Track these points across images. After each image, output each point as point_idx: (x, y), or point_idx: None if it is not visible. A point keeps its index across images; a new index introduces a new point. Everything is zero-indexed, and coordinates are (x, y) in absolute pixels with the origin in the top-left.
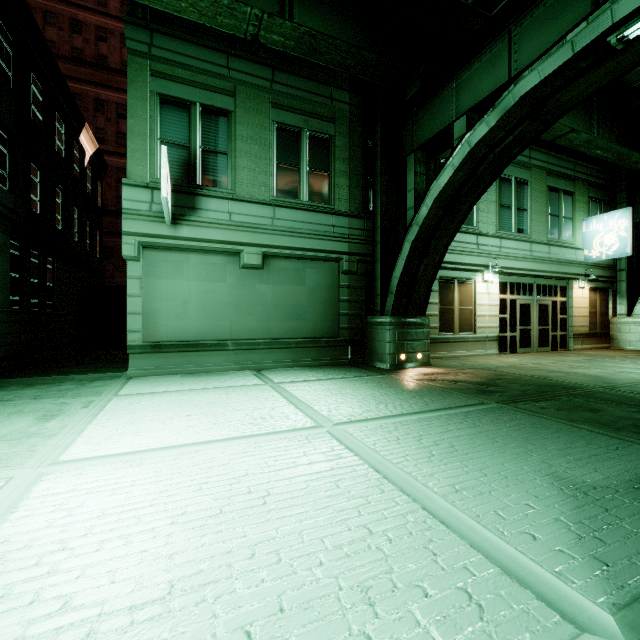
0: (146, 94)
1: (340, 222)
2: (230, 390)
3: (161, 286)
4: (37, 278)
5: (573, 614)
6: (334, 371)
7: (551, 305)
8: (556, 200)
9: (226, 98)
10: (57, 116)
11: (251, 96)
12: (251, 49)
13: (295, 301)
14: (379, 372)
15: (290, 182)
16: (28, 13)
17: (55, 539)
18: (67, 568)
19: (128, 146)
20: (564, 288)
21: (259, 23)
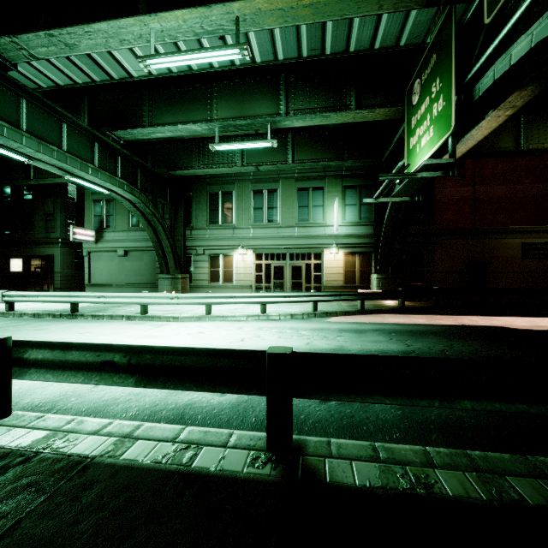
0: (90, 201)
1: None
2: None
3: (95, 264)
4: None
5: None
6: None
7: (304, 266)
8: (305, 196)
9: None
10: None
11: None
12: None
13: (140, 268)
14: None
15: (135, 220)
16: None
17: None
18: None
19: (85, 219)
20: (319, 254)
21: None
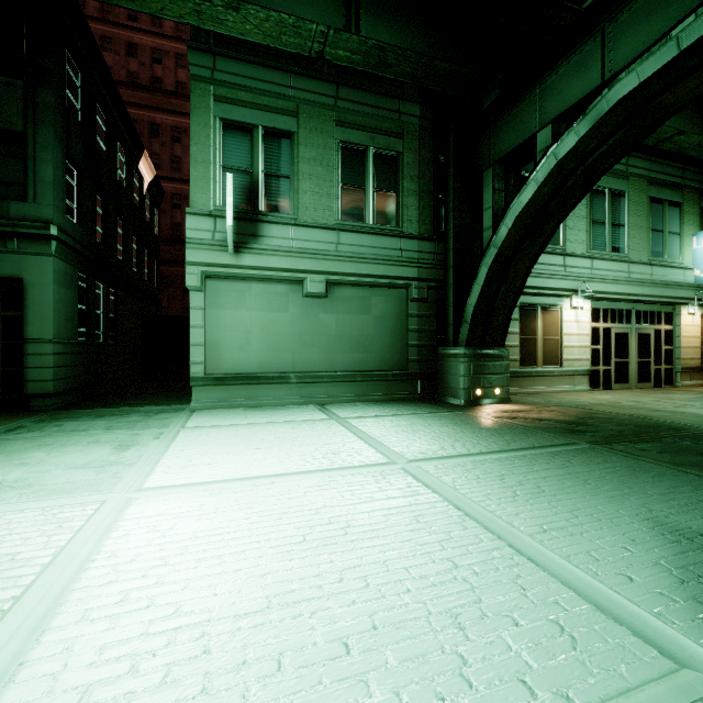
0: (209, 120)
1: (409, 245)
2: (296, 424)
3: (223, 317)
4: (101, 309)
5: (672, 651)
6: (403, 407)
7: (653, 334)
8: (660, 213)
9: (289, 119)
10: (119, 145)
11: (314, 115)
12: (314, 65)
13: (360, 331)
14: (452, 408)
15: (355, 204)
16: (94, 45)
17: (156, 556)
18: (172, 581)
19: (191, 174)
20: (670, 314)
21: (324, 39)
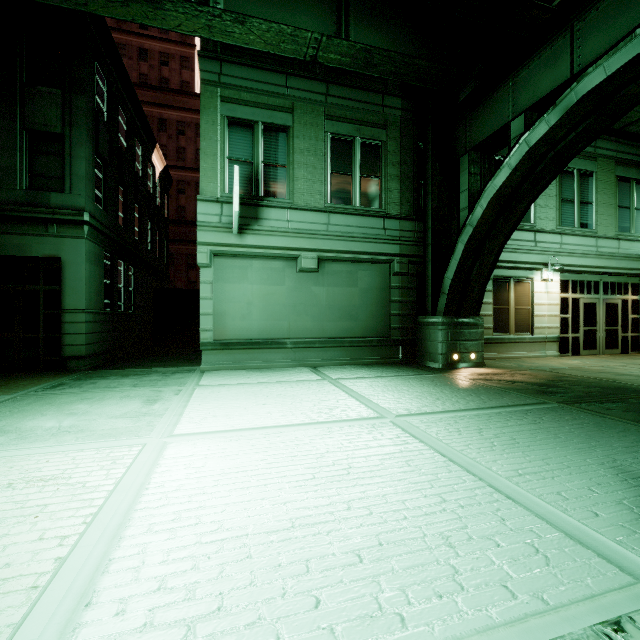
0: (216, 118)
1: (391, 225)
2: (293, 384)
3: (228, 290)
4: (122, 284)
5: (631, 569)
6: (387, 369)
7: (620, 304)
8: (626, 191)
9: (285, 115)
10: (136, 141)
11: (307, 111)
12: (307, 67)
13: (348, 302)
14: (432, 371)
15: (343, 189)
16: (117, 55)
17: (195, 486)
18: (212, 505)
19: (201, 166)
20: (636, 285)
21: (318, 45)
